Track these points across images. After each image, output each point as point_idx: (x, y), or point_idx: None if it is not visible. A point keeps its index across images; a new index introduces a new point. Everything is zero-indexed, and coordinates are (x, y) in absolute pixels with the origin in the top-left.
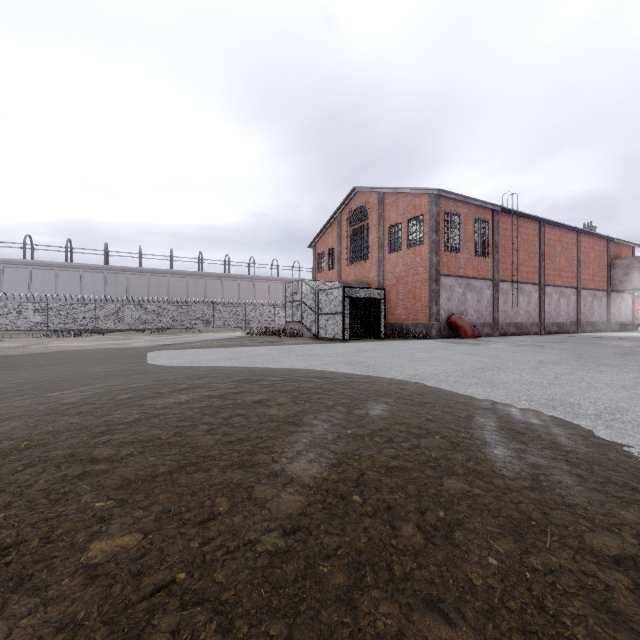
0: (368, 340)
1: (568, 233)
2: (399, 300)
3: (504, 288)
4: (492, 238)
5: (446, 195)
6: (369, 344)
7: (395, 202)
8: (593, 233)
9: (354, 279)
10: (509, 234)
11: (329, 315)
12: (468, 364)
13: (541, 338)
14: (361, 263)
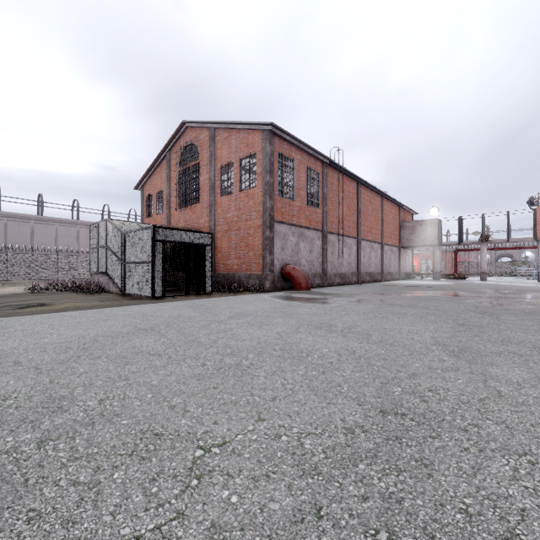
0: (188, 297)
1: (376, 196)
2: (231, 248)
3: (331, 240)
4: (322, 190)
5: (280, 134)
6: (179, 306)
7: (227, 139)
8: (392, 199)
9: (184, 225)
10: (335, 189)
11: (137, 264)
12: (342, 379)
13: (366, 288)
14: (191, 207)
